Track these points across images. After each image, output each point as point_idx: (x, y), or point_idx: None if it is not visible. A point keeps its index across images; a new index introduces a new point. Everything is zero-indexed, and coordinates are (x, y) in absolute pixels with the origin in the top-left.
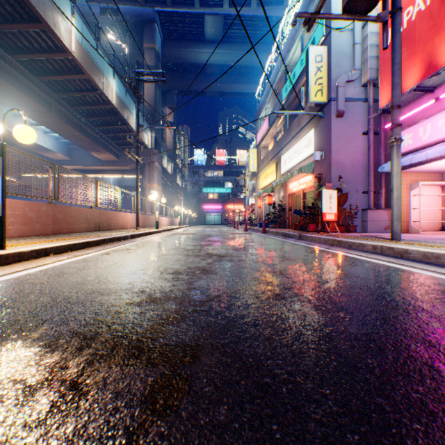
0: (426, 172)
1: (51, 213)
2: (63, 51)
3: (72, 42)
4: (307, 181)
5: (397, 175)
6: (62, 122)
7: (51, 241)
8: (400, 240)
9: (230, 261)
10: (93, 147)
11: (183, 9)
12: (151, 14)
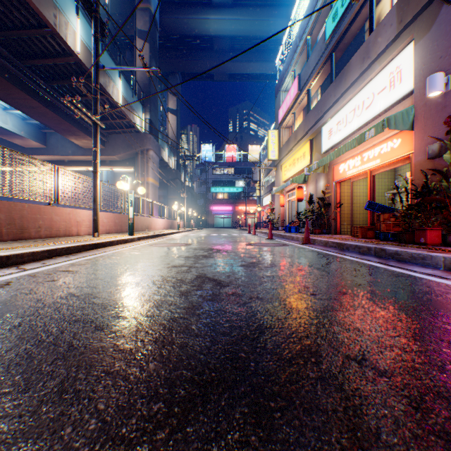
0: None
1: None
2: None
3: None
4: (387, 150)
5: None
6: (4, 81)
7: None
8: None
9: None
10: (65, 127)
11: None
12: None
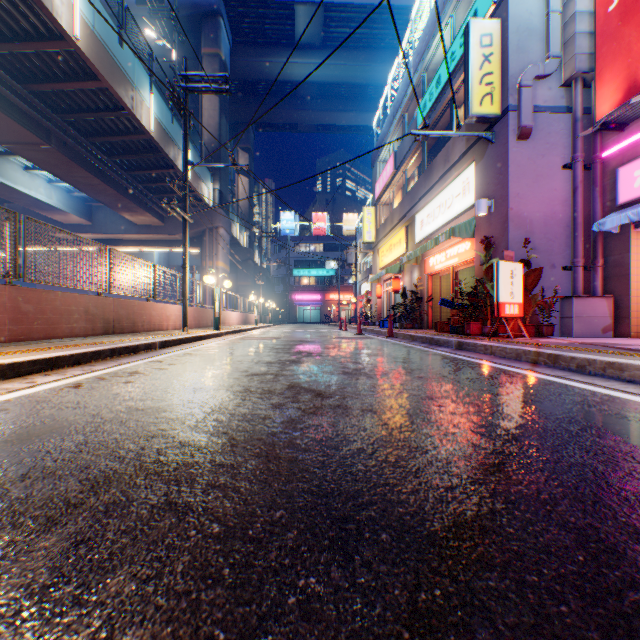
0: None
1: (6, 302)
2: (61, 39)
3: (75, 22)
4: (462, 251)
5: None
6: (70, 162)
7: None
8: None
9: (342, 412)
10: (123, 203)
11: None
12: (213, 2)
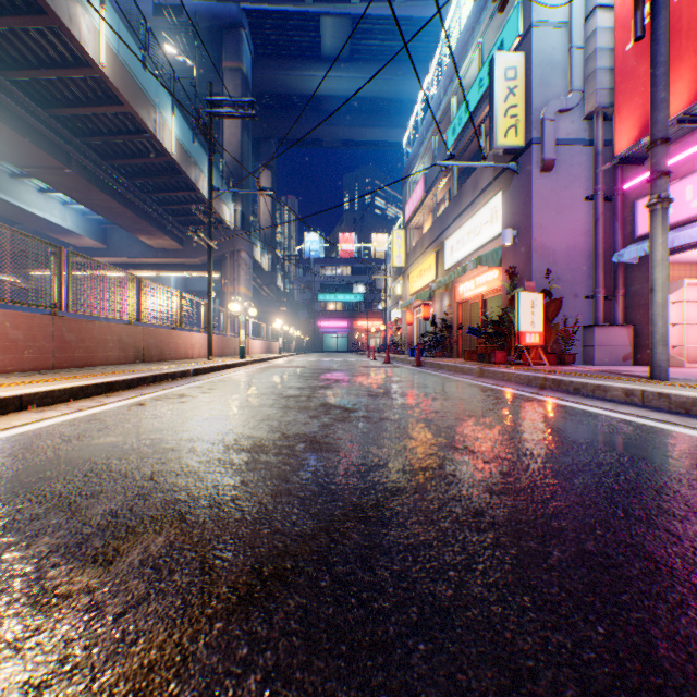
0: (694, 264)
1: (53, 331)
2: (86, 65)
3: (101, 49)
4: (490, 279)
5: (662, 263)
6: (89, 185)
7: (41, 381)
8: (667, 379)
9: (364, 420)
10: (141, 226)
11: (287, 5)
12: (235, 14)
